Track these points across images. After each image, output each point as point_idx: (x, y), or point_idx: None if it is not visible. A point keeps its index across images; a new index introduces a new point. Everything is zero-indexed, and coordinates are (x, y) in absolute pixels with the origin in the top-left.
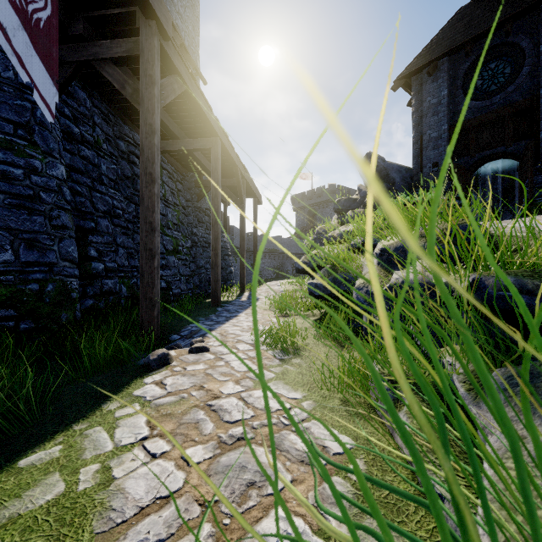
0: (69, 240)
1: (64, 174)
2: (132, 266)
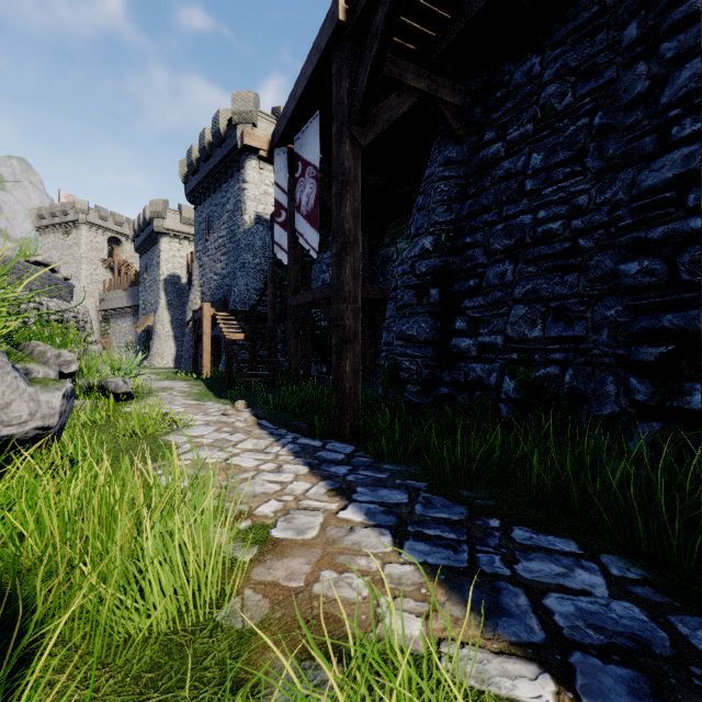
0: (409, 317)
1: (428, 244)
2: (555, 338)
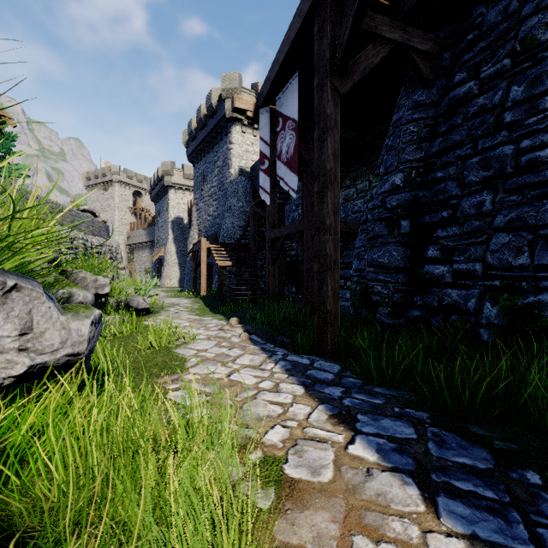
0: (380, 247)
1: (398, 180)
2: (546, 265)
